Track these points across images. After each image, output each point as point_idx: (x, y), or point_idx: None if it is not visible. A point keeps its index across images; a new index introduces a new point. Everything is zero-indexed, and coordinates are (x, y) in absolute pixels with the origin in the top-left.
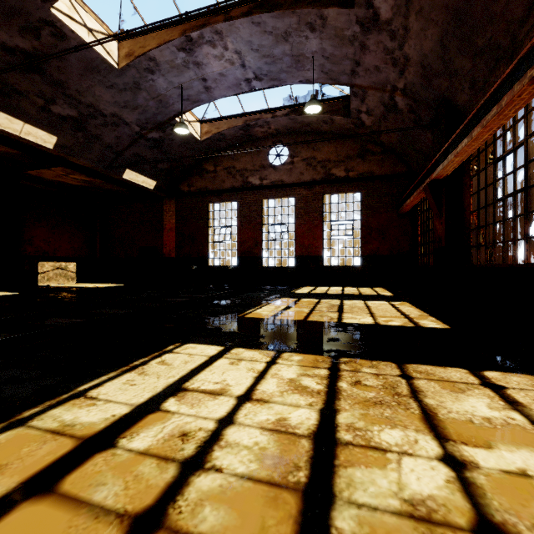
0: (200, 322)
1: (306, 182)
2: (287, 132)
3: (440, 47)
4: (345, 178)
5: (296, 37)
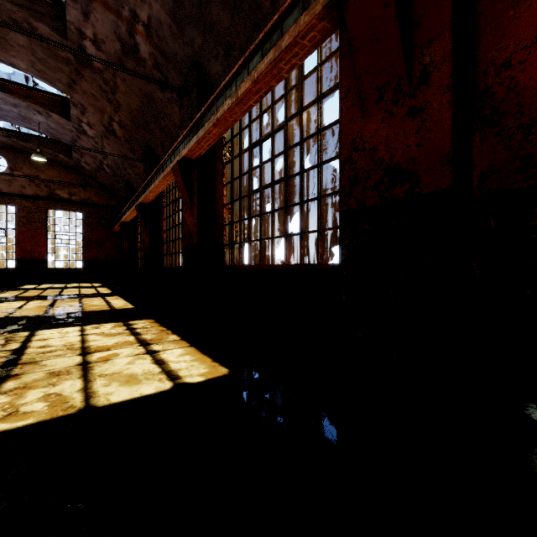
0: None
1: (29, 195)
2: (6, 146)
3: (121, 161)
4: (69, 200)
5: (25, 110)
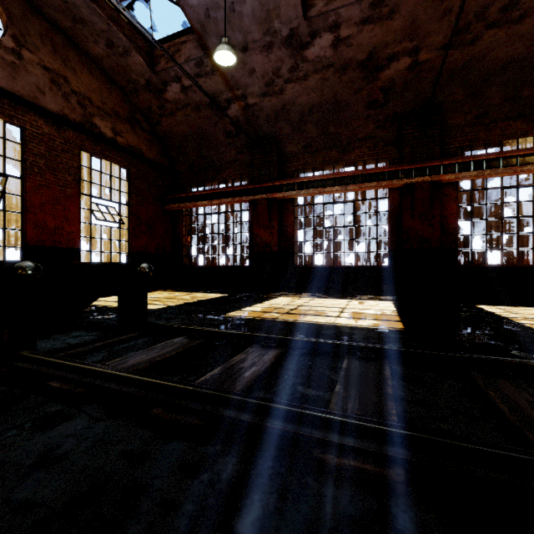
0: (470, 341)
1: (54, 112)
2: None
3: (309, 108)
4: (115, 142)
5: None
